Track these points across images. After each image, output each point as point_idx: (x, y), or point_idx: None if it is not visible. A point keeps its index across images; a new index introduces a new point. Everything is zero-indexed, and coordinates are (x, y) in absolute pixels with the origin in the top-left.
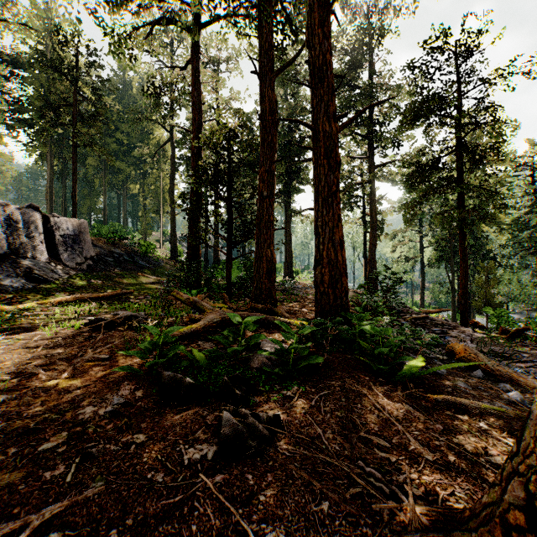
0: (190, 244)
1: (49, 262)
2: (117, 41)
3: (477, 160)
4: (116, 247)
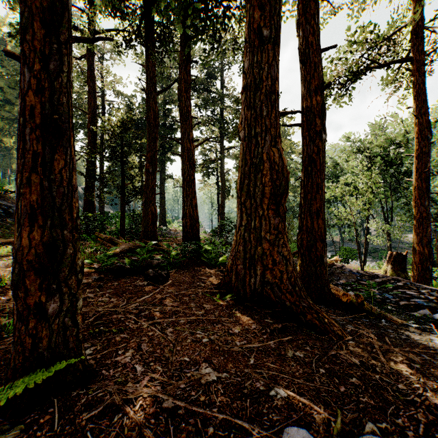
0: (87, 200)
1: None
2: None
3: None
4: (3, 199)
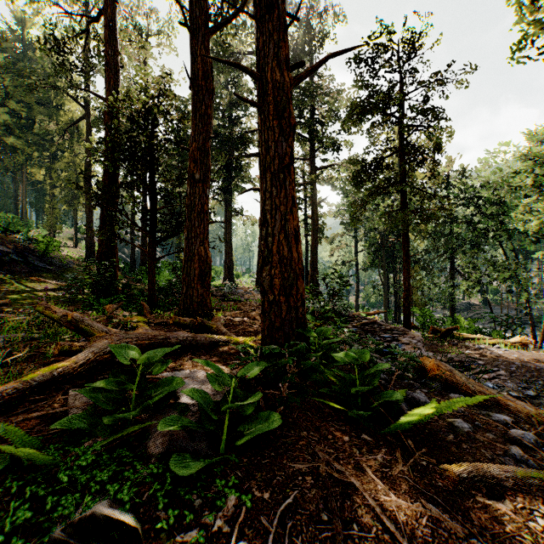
0: (103, 240)
1: None
2: None
3: (420, 161)
4: None
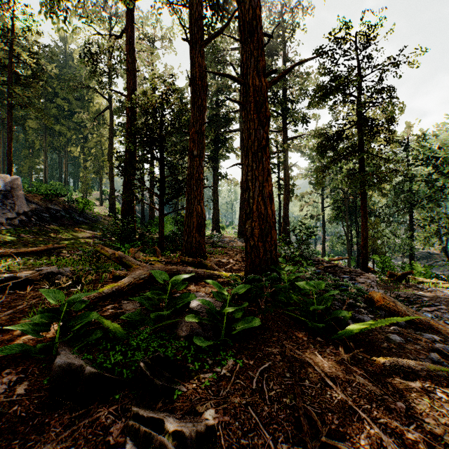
0: (125, 201)
1: None
2: None
3: (376, 132)
4: (53, 203)
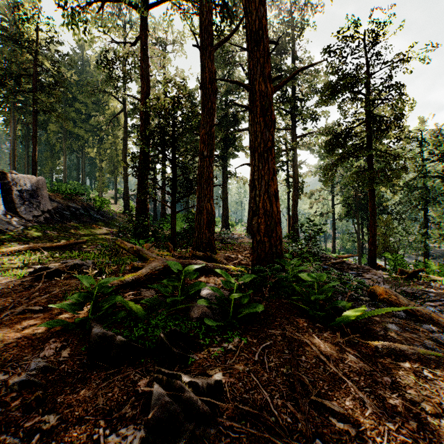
0: (139, 199)
1: (6, 214)
2: (71, 14)
3: (385, 129)
4: (73, 202)
